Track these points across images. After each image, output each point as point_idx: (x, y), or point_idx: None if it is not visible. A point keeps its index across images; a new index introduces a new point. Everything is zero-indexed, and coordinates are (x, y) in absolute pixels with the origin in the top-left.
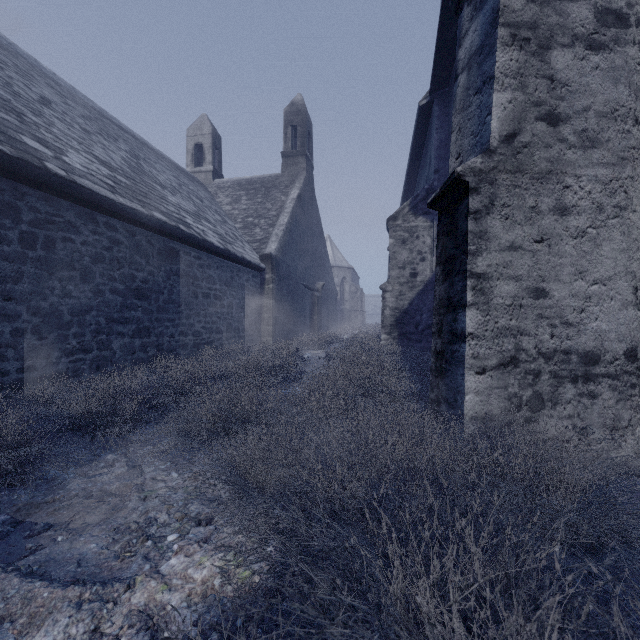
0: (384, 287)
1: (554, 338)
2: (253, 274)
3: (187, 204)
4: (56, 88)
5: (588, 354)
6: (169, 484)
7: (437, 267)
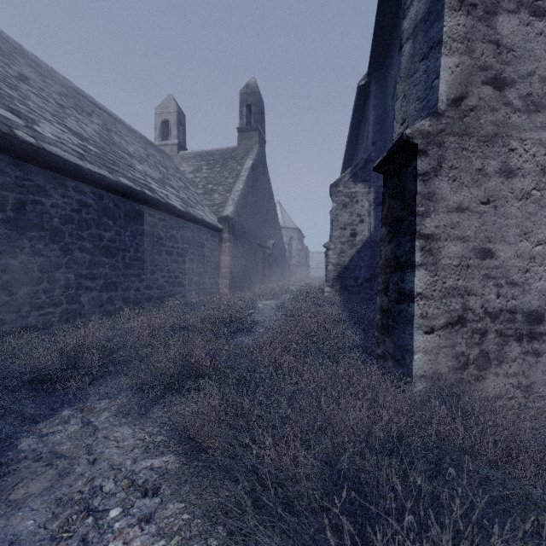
0: (327, 245)
1: (500, 298)
2: (212, 234)
3: (153, 172)
4: (36, 68)
5: (532, 313)
6: (120, 444)
7: (383, 228)
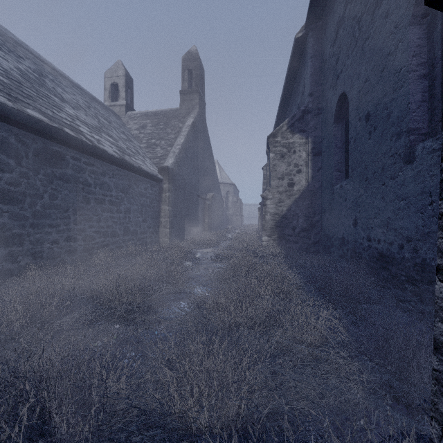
0: (265, 195)
1: None
2: (151, 184)
3: (89, 119)
4: None
5: None
6: None
7: None
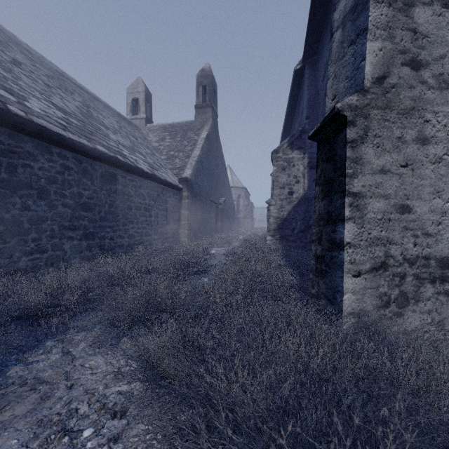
0: (269, 202)
1: (416, 246)
2: (173, 192)
3: (125, 141)
4: (28, 55)
5: (444, 259)
6: (94, 371)
7: (317, 187)
